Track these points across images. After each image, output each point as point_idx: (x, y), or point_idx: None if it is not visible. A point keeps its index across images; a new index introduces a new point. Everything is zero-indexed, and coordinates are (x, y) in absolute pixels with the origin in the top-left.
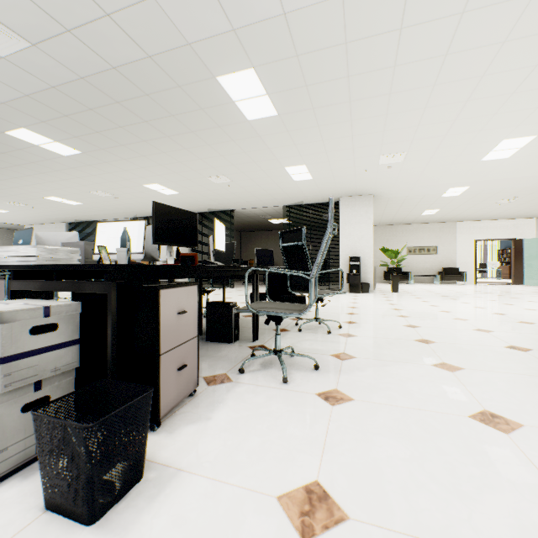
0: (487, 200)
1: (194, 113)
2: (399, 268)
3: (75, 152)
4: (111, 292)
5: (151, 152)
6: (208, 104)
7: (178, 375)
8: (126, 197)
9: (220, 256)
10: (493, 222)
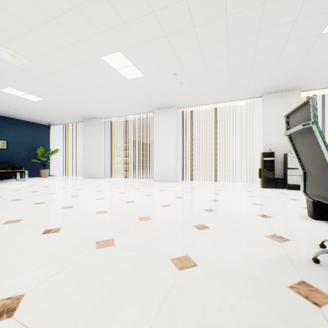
0: None
1: None
2: None
3: None
4: None
5: None
6: None
7: None
8: None
9: None
10: None
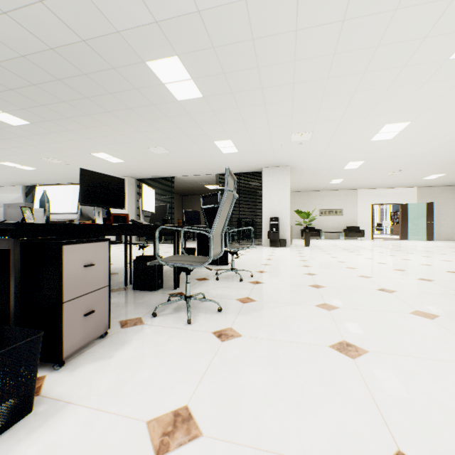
0: (379, 172)
1: (130, 92)
2: (313, 227)
3: (24, 122)
4: (14, 247)
5: (95, 125)
6: (141, 85)
7: (85, 320)
8: (76, 164)
9: (155, 216)
10: (385, 190)
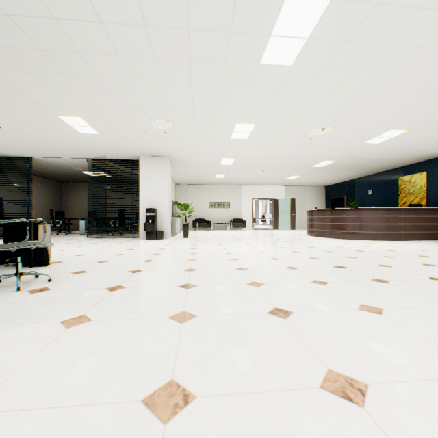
0: (252, 170)
1: None
2: (204, 218)
3: None
4: None
5: None
6: None
7: None
8: None
9: None
10: (262, 187)
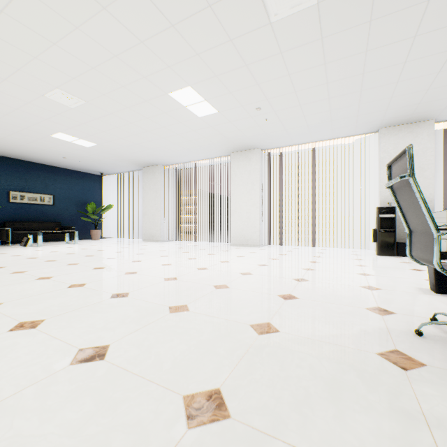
0: None
1: None
2: None
3: None
4: None
5: None
6: None
7: None
8: None
9: None
10: None
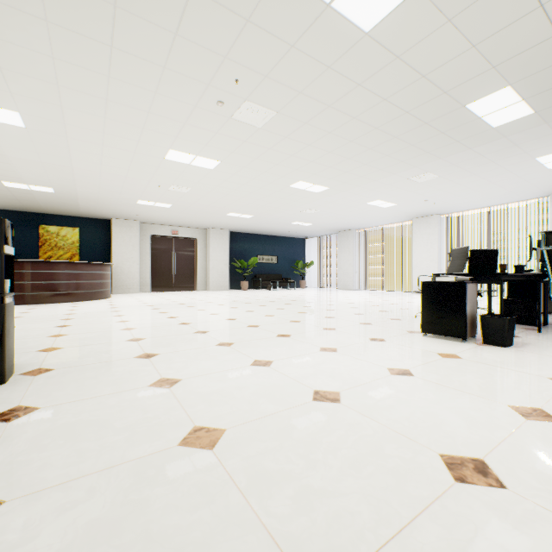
0: None
1: None
2: None
3: None
4: None
5: None
6: None
7: None
8: None
9: None
10: None
